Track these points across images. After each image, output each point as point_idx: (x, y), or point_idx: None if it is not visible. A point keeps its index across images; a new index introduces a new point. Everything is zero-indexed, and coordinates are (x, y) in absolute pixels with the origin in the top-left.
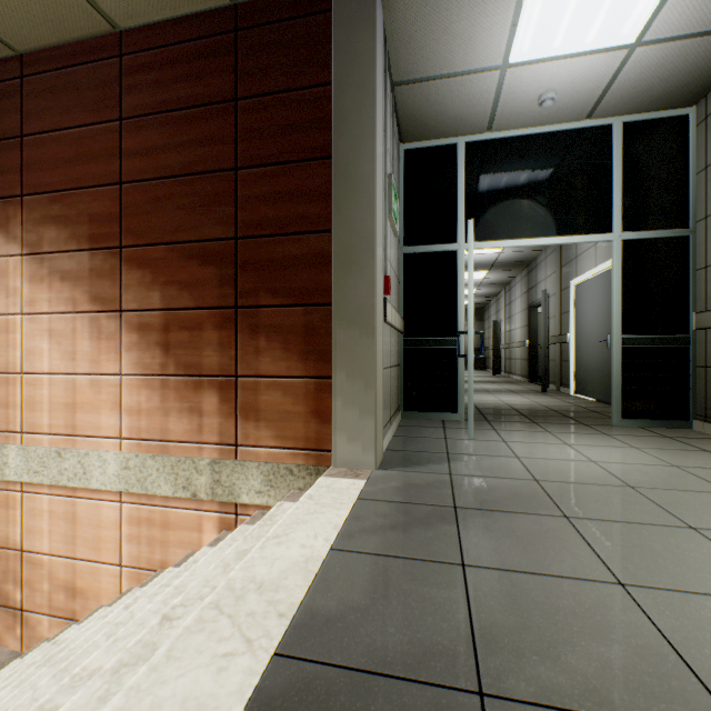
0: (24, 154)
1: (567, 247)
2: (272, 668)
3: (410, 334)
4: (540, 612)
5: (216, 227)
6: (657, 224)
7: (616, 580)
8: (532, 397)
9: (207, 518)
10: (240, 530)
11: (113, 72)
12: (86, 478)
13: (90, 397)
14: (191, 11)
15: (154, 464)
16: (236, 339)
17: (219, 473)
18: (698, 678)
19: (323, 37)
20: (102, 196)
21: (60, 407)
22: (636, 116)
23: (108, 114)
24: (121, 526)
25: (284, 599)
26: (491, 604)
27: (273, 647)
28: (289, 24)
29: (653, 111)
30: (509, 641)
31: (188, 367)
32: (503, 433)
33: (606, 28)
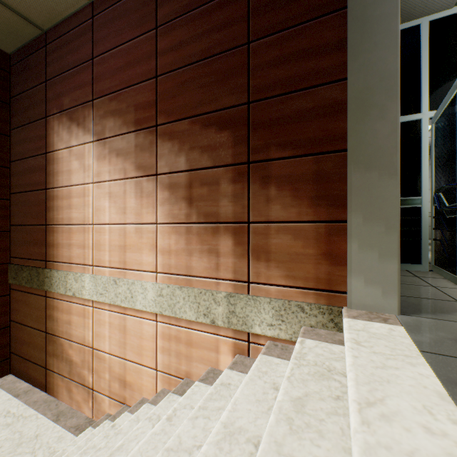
0: (94, 71)
1: None
2: None
3: None
4: None
5: (230, 96)
6: None
7: None
8: None
9: (222, 342)
10: (261, 360)
11: None
12: (132, 301)
13: (135, 240)
14: None
15: (181, 294)
16: (247, 190)
17: (233, 305)
18: None
19: None
20: (143, 89)
21: (116, 248)
22: None
23: (147, 27)
24: (156, 339)
25: None
26: None
27: None
28: None
29: None
30: None
31: (207, 216)
32: None
33: None
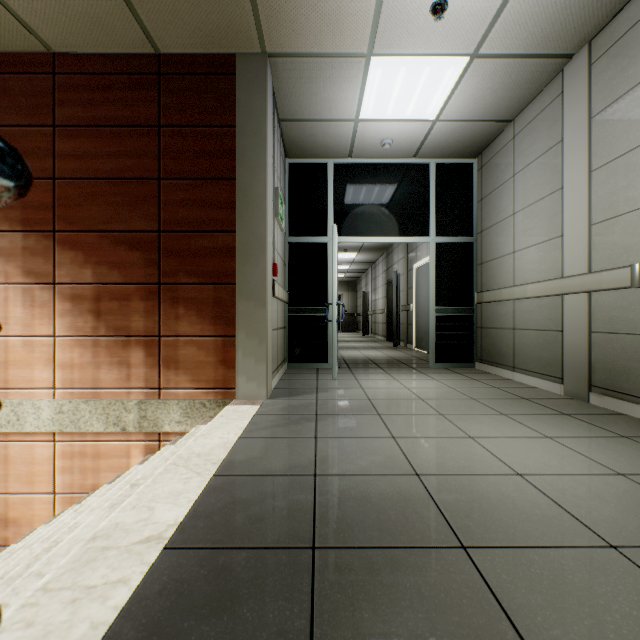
0: None
1: None
2: (214, 479)
3: (293, 304)
4: (350, 450)
5: (142, 221)
6: (455, 233)
7: (392, 436)
8: (386, 351)
9: (134, 446)
10: (166, 448)
11: (47, 86)
12: (19, 423)
13: (23, 355)
14: (121, 52)
15: (87, 408)
16: (159, 308)
17: (145, 411)
18: (409, 461)
19: (229, 92)
20: (36, 187)
21: None
22: (443, 160)
23: (41, 120)
24: (55, 460)
25: (215, 458)
26: (327, 450)
27: (213, 473)
28: (202, 78)
29: (453, 158)
30: (332, 460)
31: (118, 329)
32: (358, 375)
33: (417, 109)
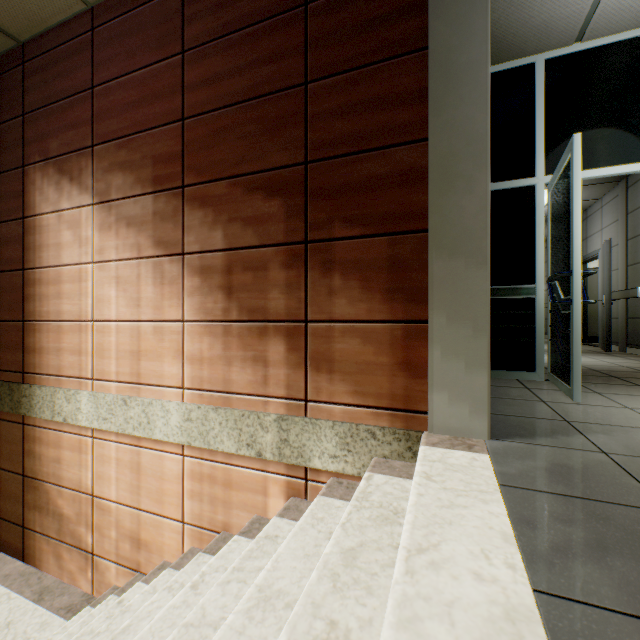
0: (95, 105)
1: (636, 190)
2: None
3: None
4: None
5: (282, 153)
6: None
7: None
8: (598, 357)
9: (272, 480)
10: (318, 504)
11: (175, 4)
12: (149, 428)
13: (153, 344)
14: None
15: (217, 418)
16: (305, 278)
17: (286, 432)
18: None
19: None
20: (165, 135)
21: (126, 354)
22: None
23: (170, 50)
24: (183, 480)
25: None
26: None
27: None
28: None
29: None
30: None
31: (251, 311)
32: (615, 398)
33: None
